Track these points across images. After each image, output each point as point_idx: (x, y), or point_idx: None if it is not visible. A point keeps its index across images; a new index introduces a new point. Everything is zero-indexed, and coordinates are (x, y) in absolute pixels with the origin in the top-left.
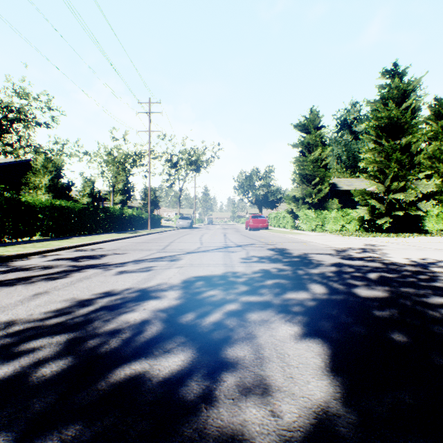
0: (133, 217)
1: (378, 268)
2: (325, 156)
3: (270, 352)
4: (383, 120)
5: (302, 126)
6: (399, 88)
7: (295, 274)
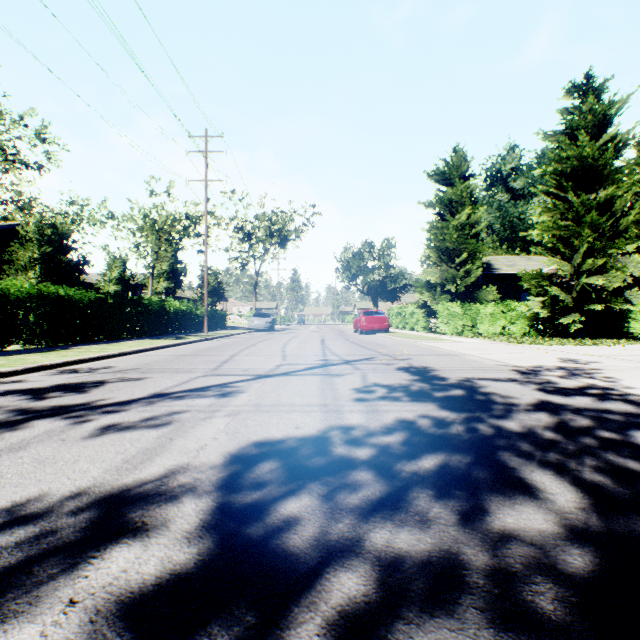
0: (181, 313)
1: (635, 416)
2: (476, 221)
3: None
4: (571, 161)
5: (440, 174)
6: (596, 112)
7: (476, 435)
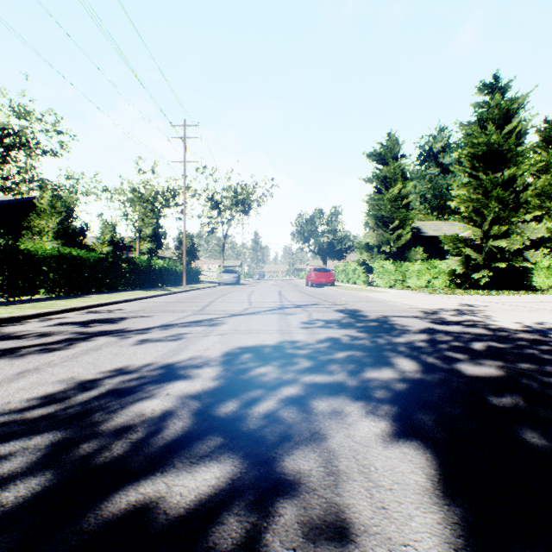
0: (164, 269)
1: (483, 335)
2: (407, 194)
3: (349, 464)
4: (481, 147)
5: (377, 155)
6: (501, 107)
7: (374, 344)
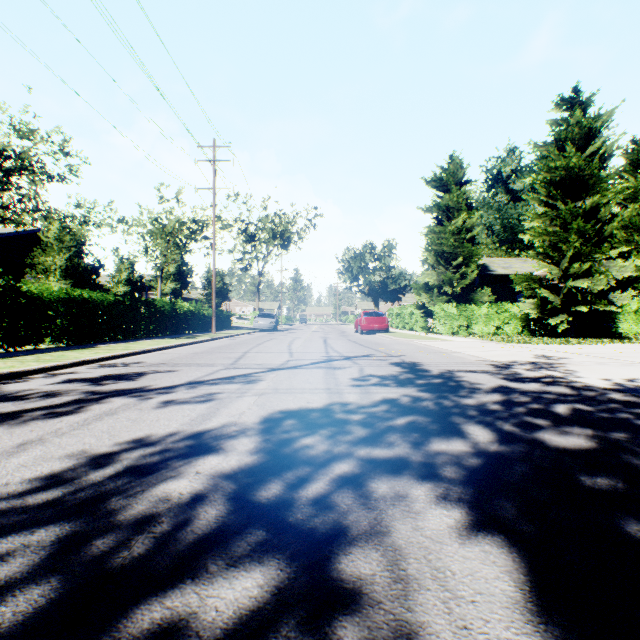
0: (190, 314)
1: (566, 395)
2: (472, 225)
3: (419, 566)
4: (559, 171)
5: (437, 181)
6: (582, 125)
7: (440, 406)
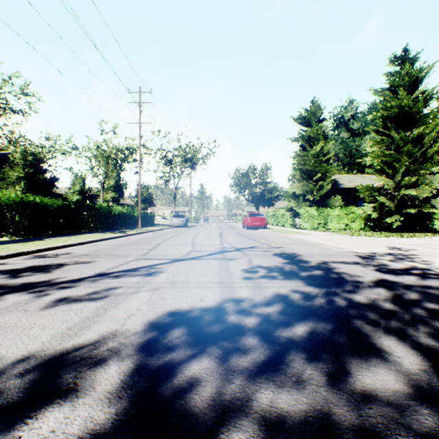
0: (123, 214)
1: None
2: (327, 151)
3: None
4: (393, 109)
5: (302, 118)
6: (411, 75)
7: (334, 306)
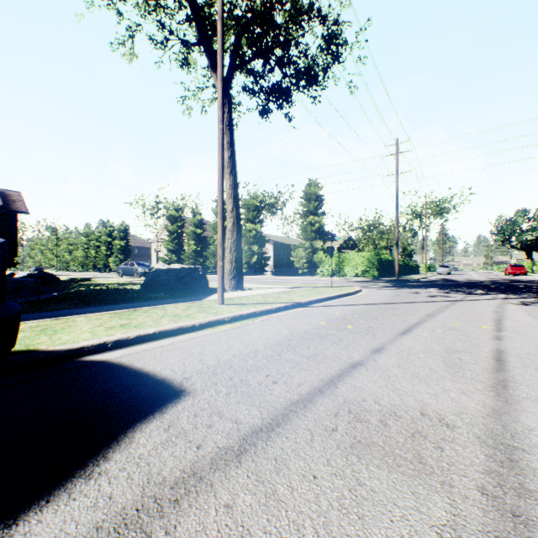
0: (410, 266)
1: None
2: None
3: (501, 281)
4: None
5: None
6: None
7: (513, 280)
